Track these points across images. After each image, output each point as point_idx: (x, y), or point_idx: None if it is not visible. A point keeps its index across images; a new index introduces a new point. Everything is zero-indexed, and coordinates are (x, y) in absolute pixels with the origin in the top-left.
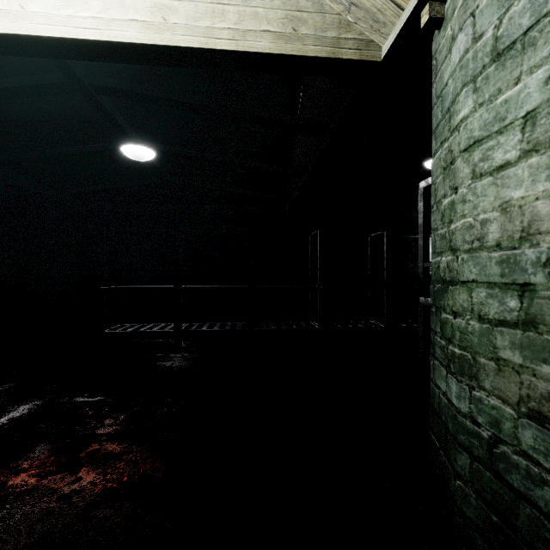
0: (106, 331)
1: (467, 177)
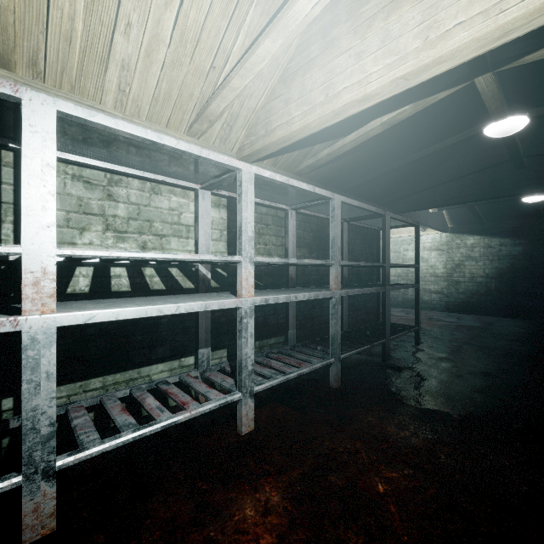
0: None
1: None
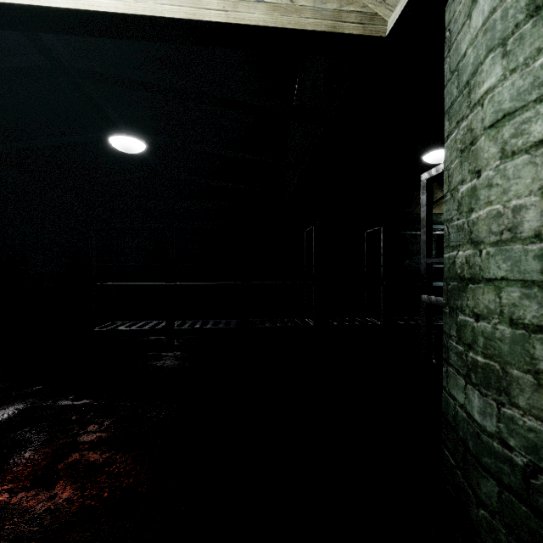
0: (96, 329)
1: (493, 157)
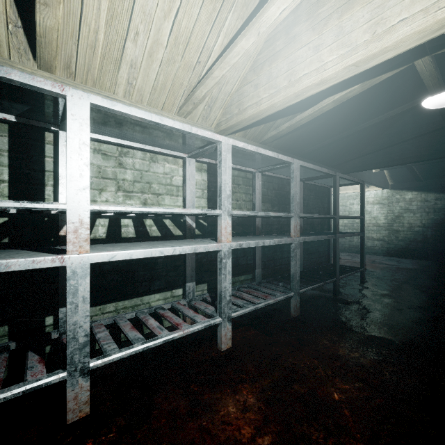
0: None
1: None
